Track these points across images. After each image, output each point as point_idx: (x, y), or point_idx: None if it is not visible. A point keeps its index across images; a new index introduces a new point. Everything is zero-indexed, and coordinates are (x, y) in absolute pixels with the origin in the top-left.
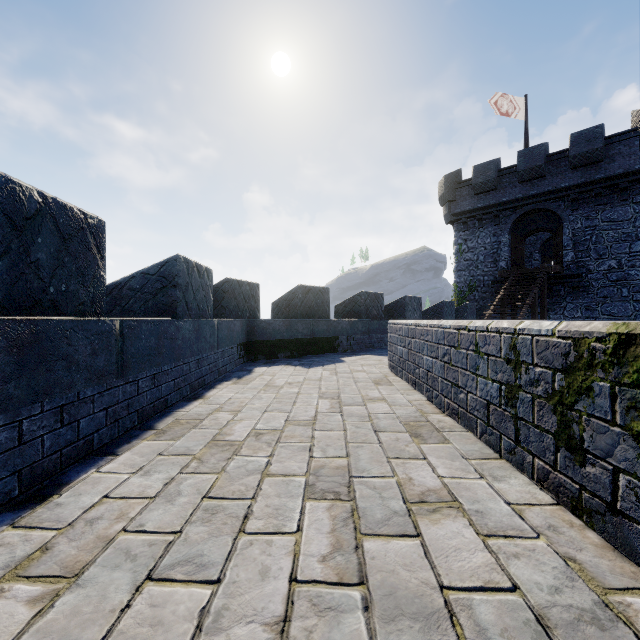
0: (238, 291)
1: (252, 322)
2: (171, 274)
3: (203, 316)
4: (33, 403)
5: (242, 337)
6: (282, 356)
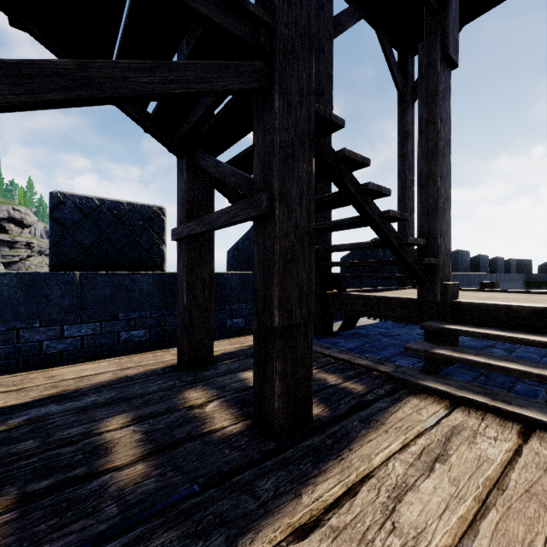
0: (522, 263)
1: (528, 274)
2: (508, 263)
3: (514, 272)
4: (504, 283)
5: (524, 279)
6: (543, 288)
